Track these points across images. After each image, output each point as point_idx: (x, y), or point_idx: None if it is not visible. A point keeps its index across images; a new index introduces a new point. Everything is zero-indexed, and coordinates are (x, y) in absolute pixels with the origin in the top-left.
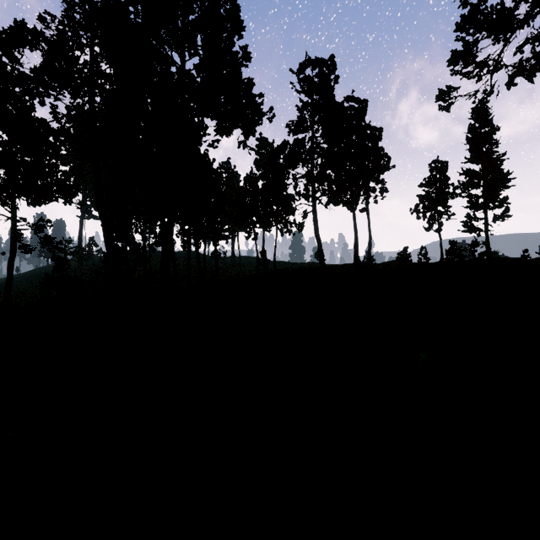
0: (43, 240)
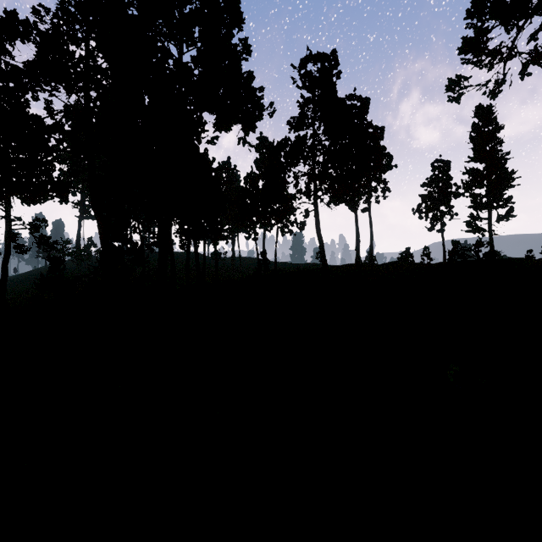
0: (38, 240)
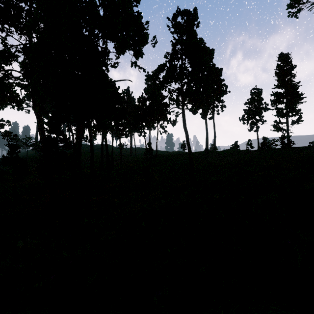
0: (3, 134)
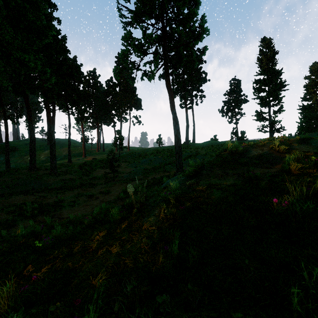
0: None
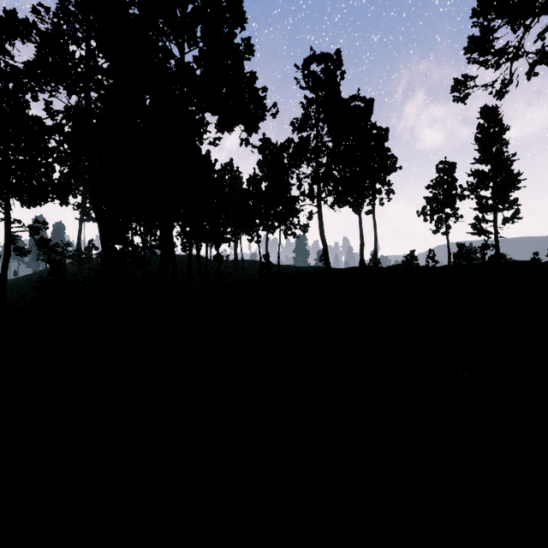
0: (39, 243)
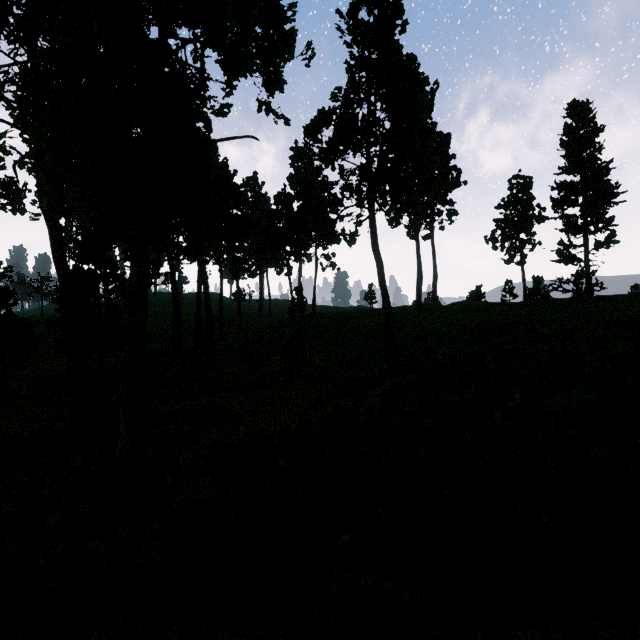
0: None
